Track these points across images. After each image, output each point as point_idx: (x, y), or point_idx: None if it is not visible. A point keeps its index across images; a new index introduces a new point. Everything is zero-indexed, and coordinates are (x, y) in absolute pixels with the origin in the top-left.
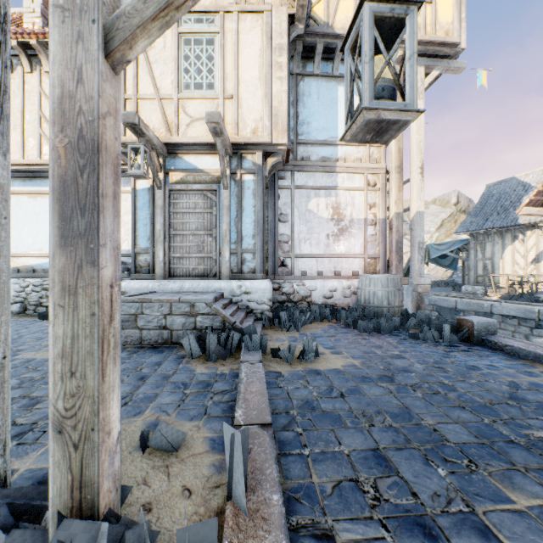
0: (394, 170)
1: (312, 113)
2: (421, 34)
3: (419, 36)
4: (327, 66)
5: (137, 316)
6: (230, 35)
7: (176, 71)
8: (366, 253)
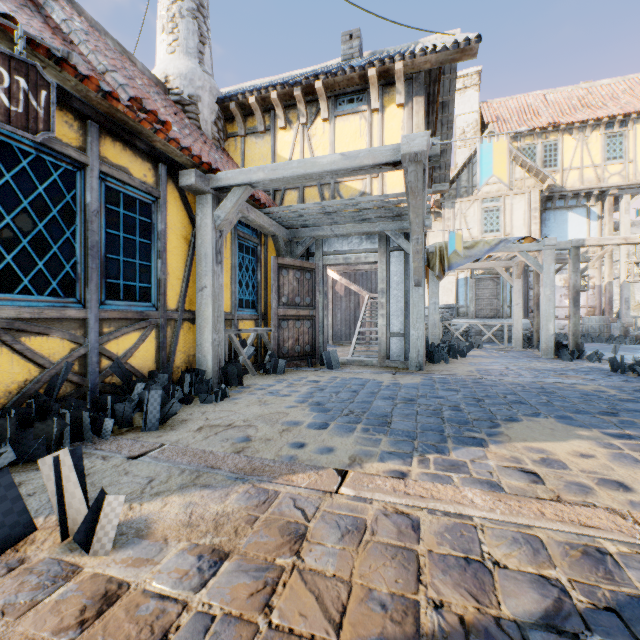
0: (606, 257)
1: (550, 229)
2: (625, 181)
3: (623, 183)
4: (560, 202)
5: (481, 331)
6: (507, 206)
7: (480, 226)
8: (587, 305)
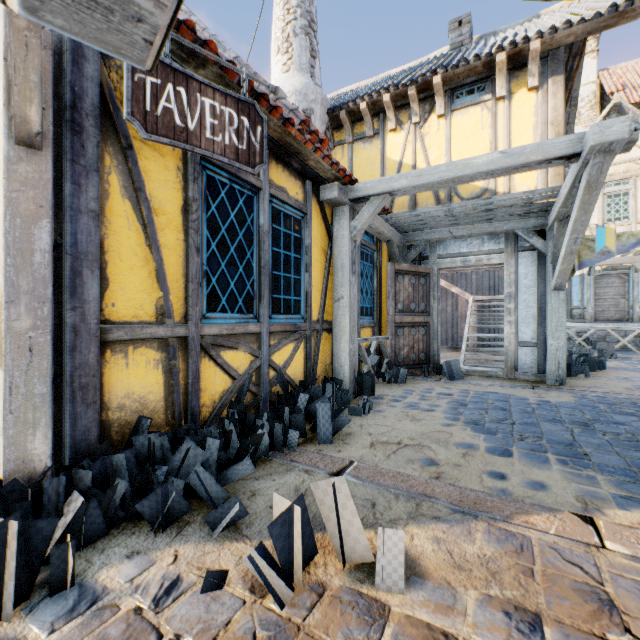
0: None
1: None
2: None
3: None
4: None
5: (605, 336)
6: (639, 188)
7: (601, 214)
8: None
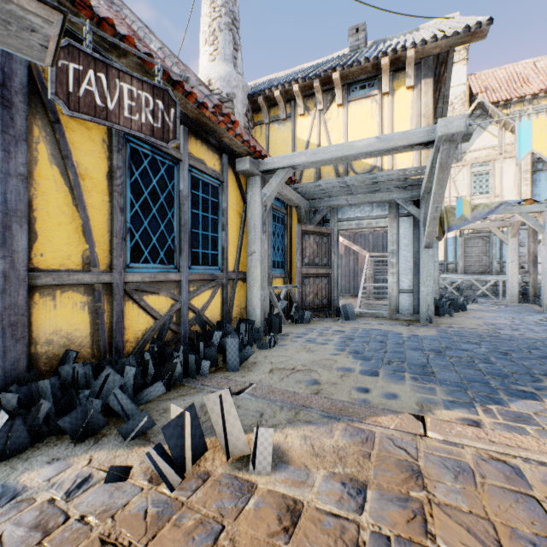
0: None
1: (541, 189)
2: None
3: None
4: None
5: (472, 286)
6: (497, 169)
7: (469, 189)
8: None
